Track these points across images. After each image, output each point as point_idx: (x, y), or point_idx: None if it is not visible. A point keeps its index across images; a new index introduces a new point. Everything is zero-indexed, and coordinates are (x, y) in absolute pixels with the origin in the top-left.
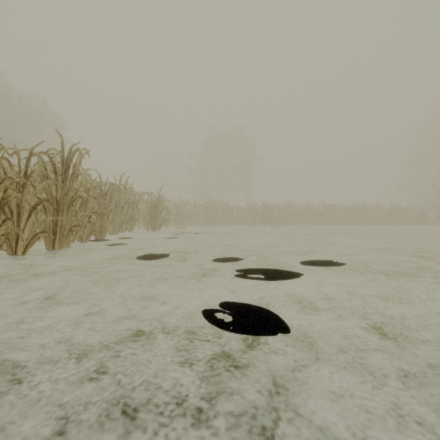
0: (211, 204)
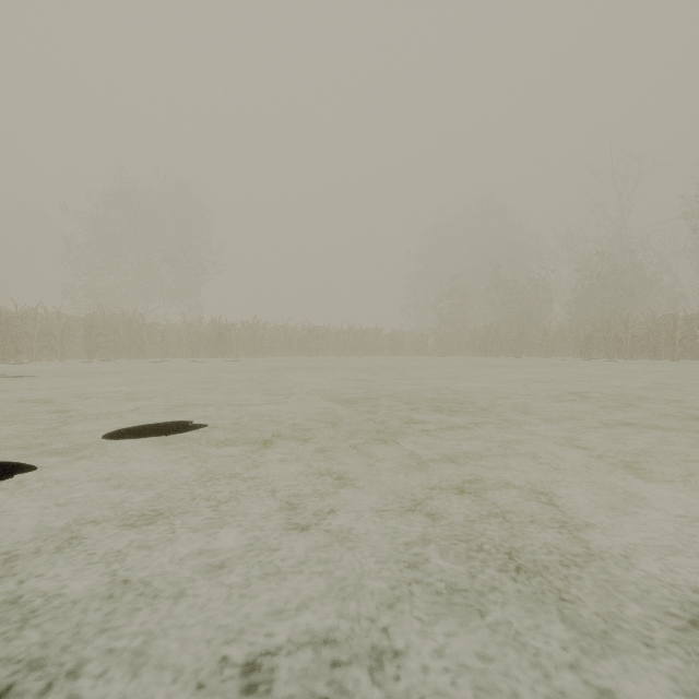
0: (102, 318)
